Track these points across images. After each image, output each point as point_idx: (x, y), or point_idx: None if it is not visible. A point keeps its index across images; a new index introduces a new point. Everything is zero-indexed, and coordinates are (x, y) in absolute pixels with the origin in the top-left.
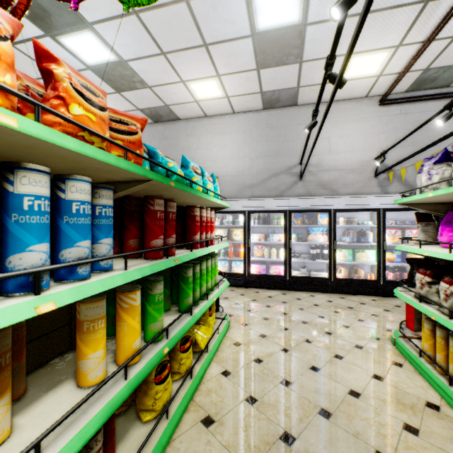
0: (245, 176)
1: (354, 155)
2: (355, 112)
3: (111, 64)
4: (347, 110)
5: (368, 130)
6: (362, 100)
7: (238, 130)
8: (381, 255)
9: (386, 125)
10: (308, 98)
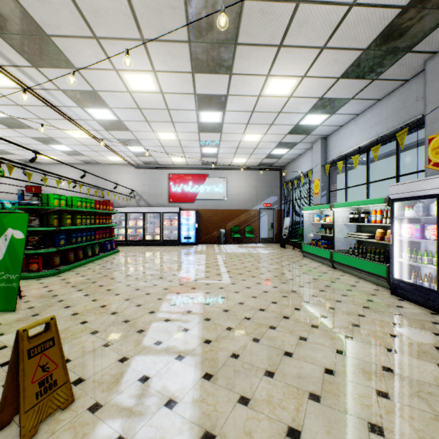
0: (78, 195)
1: (127, 188)
2: (127, 170)
3: None
4: (124, 169)
5: (132, 178)
6: (130, 165)
7: (75, 172)
8: (126, 230)
9: (139, 177)
10: (105, 163)
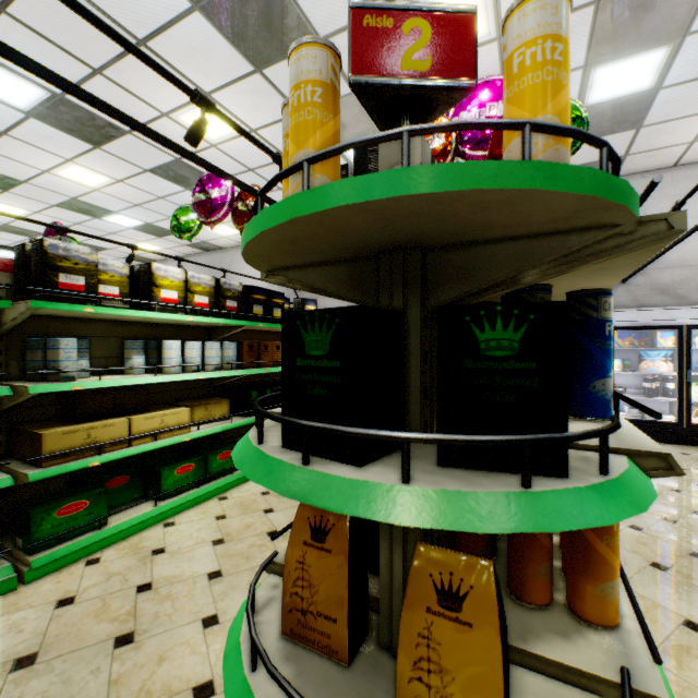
0: None
1: None
2: None
3: None
4: None
5: None
6: None
7: None
8: None
9: None
10: (638, 166)
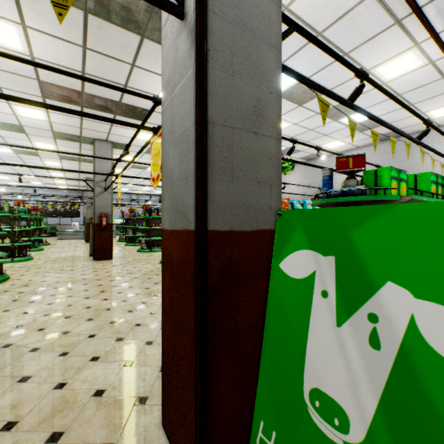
0: None
1: None
2: None
3: (283, 149)
4: None
5: None
6: None
7: None
8: None
9: None
10: (415, 130)
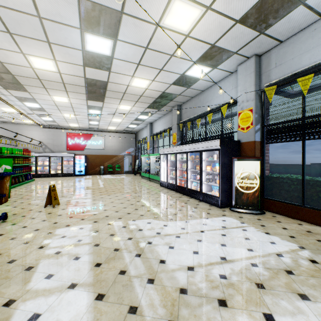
0: None
1: (35, 140)
2: (36, 129)
3: None
4: (33, 128)
5: (40, 134)
6: (38, 125)
7: None
8: (36, 167)
9: (45, 133)
10: (18, 123)
